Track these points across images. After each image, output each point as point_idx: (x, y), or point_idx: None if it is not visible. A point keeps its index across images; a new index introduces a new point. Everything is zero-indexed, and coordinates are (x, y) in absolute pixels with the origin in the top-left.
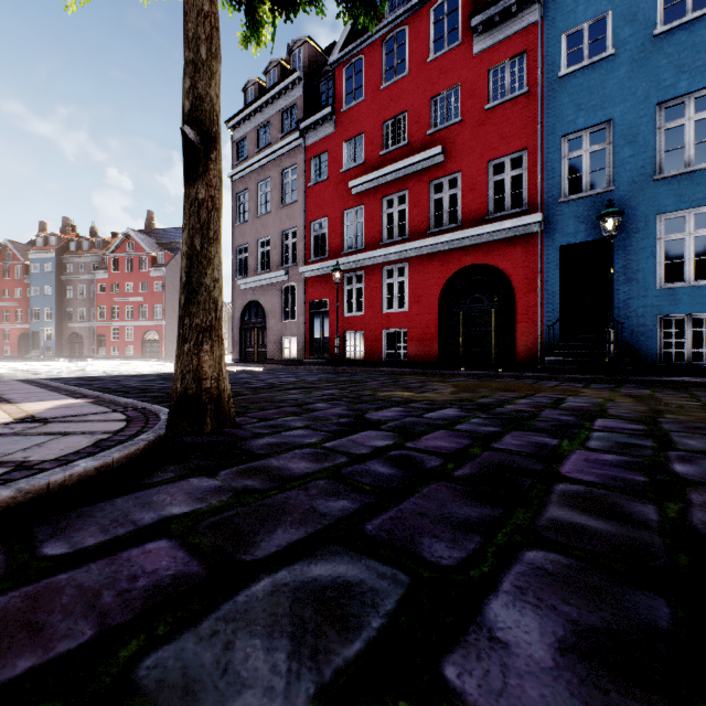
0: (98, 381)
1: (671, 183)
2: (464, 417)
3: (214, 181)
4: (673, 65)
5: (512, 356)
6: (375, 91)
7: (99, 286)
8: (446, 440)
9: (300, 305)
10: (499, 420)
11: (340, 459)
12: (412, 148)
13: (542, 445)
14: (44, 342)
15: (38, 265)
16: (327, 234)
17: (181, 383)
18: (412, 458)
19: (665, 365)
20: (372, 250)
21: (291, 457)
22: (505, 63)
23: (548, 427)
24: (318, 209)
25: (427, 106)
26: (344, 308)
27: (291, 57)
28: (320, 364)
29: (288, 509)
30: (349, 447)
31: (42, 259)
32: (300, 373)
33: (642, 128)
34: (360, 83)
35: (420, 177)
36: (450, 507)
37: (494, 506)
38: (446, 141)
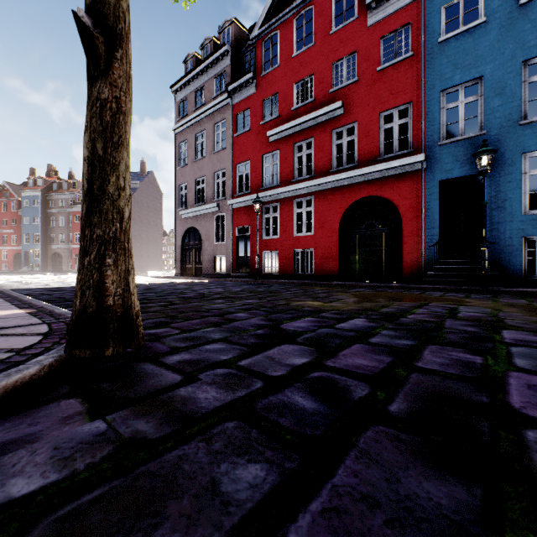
0: (60, 291)
1: (534, 127)
2: (375, 328)
3: (119, 81)
4: (536, 29)
5: (399, 271)
6: (288, 58)
7: (75, 217)
8: (365, 357)
9: (228, 230)
10: (409, 332)
11: (255, 384)
12: (317, 103)
13: (467, 363)
14: (33, 260)
15: (28, 201)
16: (249, 174)
17: (80, 300)
18: (334, 383)
19: (529, 278)
20: (285, 186)
21: (202, 381)
22: (394, 32)
23: (461, 340)
24: (242, 154)
25: (330, 69)
26: (263, 232)
27: (221, 35)
28: (244, 277)
29: (177, 484)
30: (265, 366)
31: (31, 196)
32: (227, 284)
33: (509, 82)
34: (275, 54)
35: (324, 126)
36: (405, 483)
37: (466, 480)
38: (345, 97)
